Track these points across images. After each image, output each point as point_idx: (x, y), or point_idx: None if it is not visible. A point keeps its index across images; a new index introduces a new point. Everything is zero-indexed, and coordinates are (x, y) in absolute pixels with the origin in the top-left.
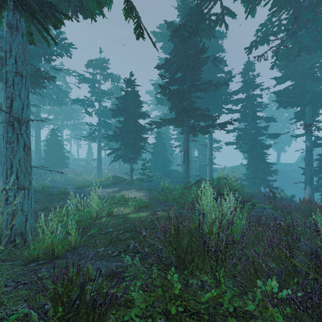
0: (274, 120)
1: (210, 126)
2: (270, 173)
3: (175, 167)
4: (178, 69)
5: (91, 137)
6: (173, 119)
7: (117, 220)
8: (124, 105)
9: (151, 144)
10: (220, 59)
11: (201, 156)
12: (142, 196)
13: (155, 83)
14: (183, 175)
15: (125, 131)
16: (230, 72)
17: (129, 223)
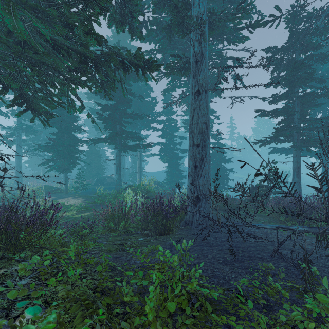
0: (185, 138)
1: (136, 146)
2: (181, 178)
3: (108, 173)
4: (112, 97)
5: (6, 140)
6: (108, 139)
7: (66, 220)
8: (58, 118)
9: (86, 155)
10: (147, 87)
11: (133, 163)
12: (80, 203)
13: (88, 93)
14: (116, 183)
15: (60, 144)
16: (155, 98)
17: (77, 219)
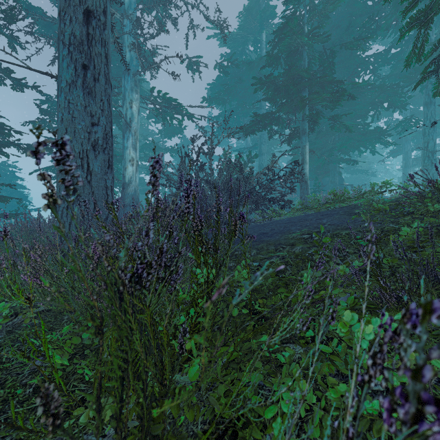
0: None
1: None
2: None
3: None
4: None
5: None
6: None
7: None
8: None
9: None
10: None
11: None
12: None
13: None
14: None
15: None
16: None
17: None
